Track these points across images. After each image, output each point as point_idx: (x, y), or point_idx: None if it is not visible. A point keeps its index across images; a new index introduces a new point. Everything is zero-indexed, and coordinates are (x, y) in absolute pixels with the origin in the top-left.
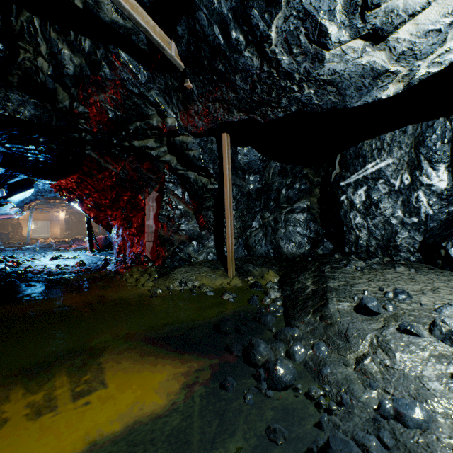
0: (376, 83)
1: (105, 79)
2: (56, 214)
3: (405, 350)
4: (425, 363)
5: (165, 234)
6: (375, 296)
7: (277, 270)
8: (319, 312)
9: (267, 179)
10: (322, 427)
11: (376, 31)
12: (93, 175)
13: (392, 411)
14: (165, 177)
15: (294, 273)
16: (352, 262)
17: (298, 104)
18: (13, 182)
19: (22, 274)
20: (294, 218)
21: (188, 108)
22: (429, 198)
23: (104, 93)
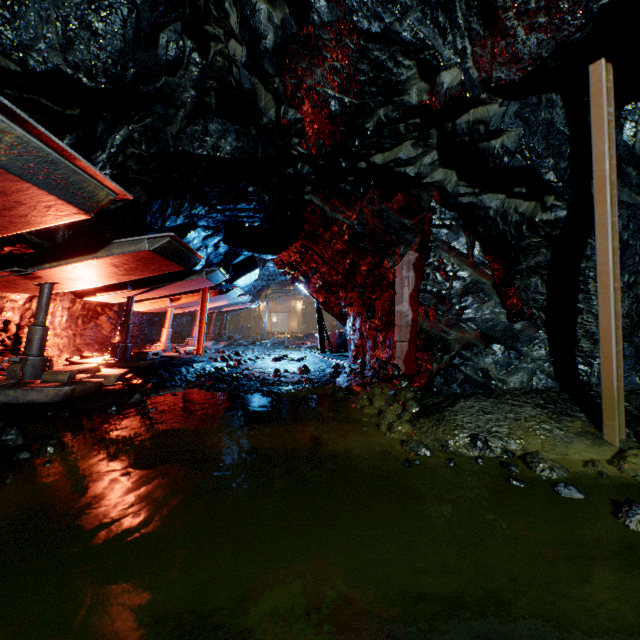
0: None
1: (320, 28)
2: (293, 304)
3: None
4: None
5: (431, 328)
6: None
7: None
8: None
9: None
10: None
11: None
12: (317, 237)
13: None
14: (431, 217)
15: None
16: None
17: None
18: (238, 262)
19: (234, 378)
20: None
21: (498, 12)
22: None
23: (321, 64)
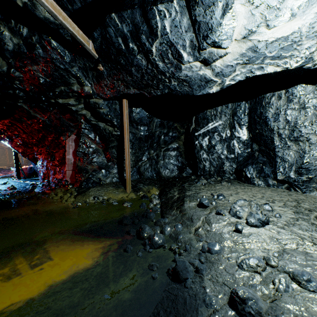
0: (207, 85)
1: (39, 56)
2: None
3: (217, 222)
4: (224, 227)
5: (81, 165)
6: (208, 198)
7: (158, 187)
8: (179, 208)
9: (152, 129)
10: (175, 261)
11: (206, 60)
12: (23, 121)
13: (207, 248)
14: (82, 125)
15: (168, 188)
16: (200, 180)
17: (168, 89)
18: None
19: None
20: (169, 154)
21: (100, 82)
22: (239, 144)
23: (37, 65)
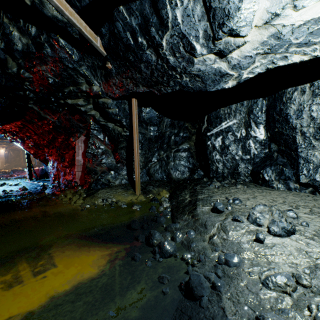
0: (222, 79)
1: (47, 56)
2: None
3: (234, 230)
4: (242, 235)
5: (91, 166)
6: (223, 202)
7: (168, 189)
8: (191, 213)
9: (162, 129)
10: (188, 273)
11: (221, 52)
12: (33, 123)
13: (224, 260)
14: (91, 126)
15: (178, 191)
16: (213, 183)
17: (180, 86)
18: None
19: None
20: (180, 155)
21: (108, 81)
22: (255, 144)
23: (46, 65)
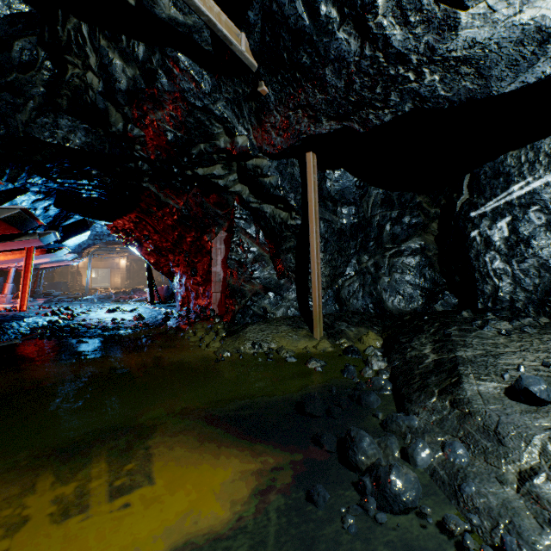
0: (545, 51)
1: (163, 92)
2: (117, 261)
3: None
4: None
5: (235, 283)
6: (537, 374)
7: (379, 331)
8: (449, 394)
9: (365, 211)
10: None
11: None
12: (151, 213)
13: None
14: (235, 212)
15: (404, 336)
16: (490, 322)
17: (414, 99)
18: (68, 224)
19: (74, 328)
20: (402, 262)
21: (263, 121)
22: None
23: (161, 109)
